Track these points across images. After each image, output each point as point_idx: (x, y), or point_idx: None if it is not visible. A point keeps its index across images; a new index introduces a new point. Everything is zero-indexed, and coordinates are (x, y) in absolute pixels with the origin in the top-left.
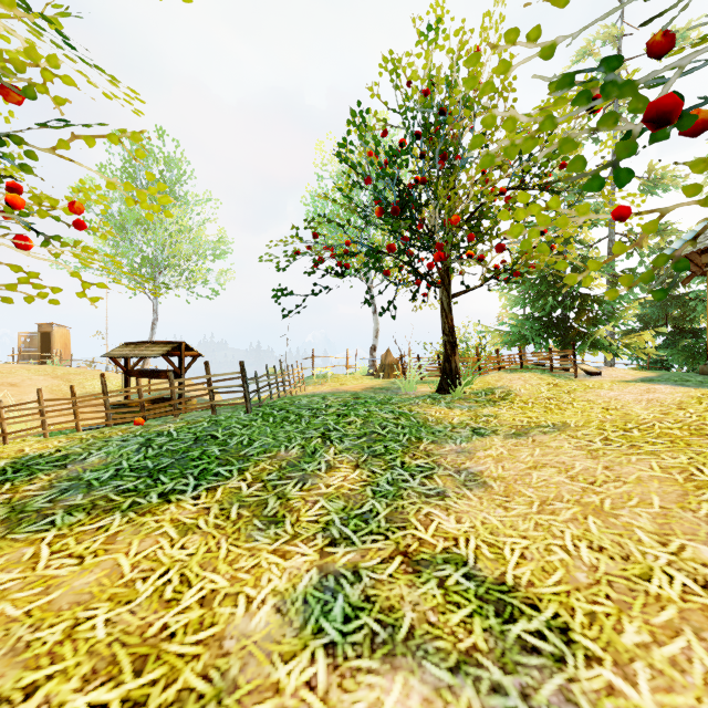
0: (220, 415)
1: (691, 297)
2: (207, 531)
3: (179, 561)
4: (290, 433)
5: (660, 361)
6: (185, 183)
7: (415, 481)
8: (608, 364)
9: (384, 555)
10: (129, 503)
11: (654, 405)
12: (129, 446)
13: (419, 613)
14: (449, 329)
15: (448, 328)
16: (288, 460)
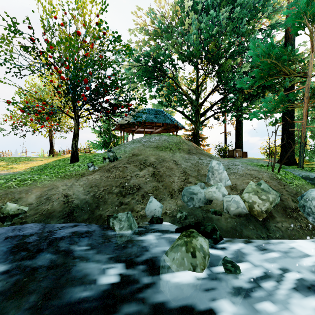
0: None
1: None
2: None
3: None
4: None
5: None
6: None
7: (16, 164)
8: None
9: (1, 167)
10: None
11: None
12: None
13: (1, 169)
14: (51, 142)
15: (50, 142)
16: None
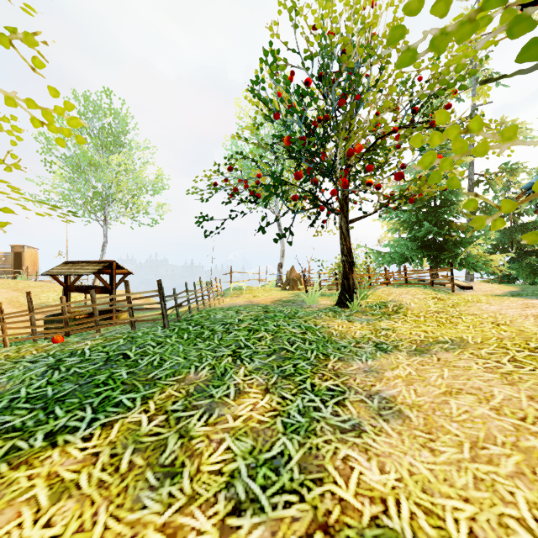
0: (139, 331)
1: (533, 224)
2: (86, 493)
3: None
4: (202, 351)
5: (508, 275)
6: (129, 132)
7: (327, 410)
8: (469, 278)
9: (299, 531)
10: (7, 449)
11: None
12: (36, 368)
13: None
14: (347, 250)
15: (346, 249)
16: (196, 384)
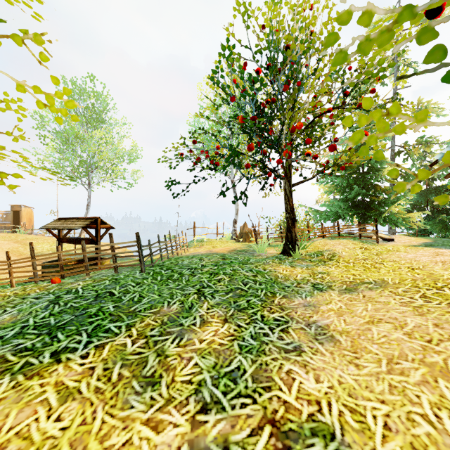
0: (121, 274)
1: (444, 188)
2: (86, 396)
3: (50, 438)
4: (172, 289)
5: (424, 230)
6: (109, 111)
7: (274, 335)
8: (391, 232)
9: (253, 425)
10: (22, 364)
11: (449, 266)
12: (40, 303)
13: None
14: (290, 208)
15: (290, 208)
16: (169, 315)
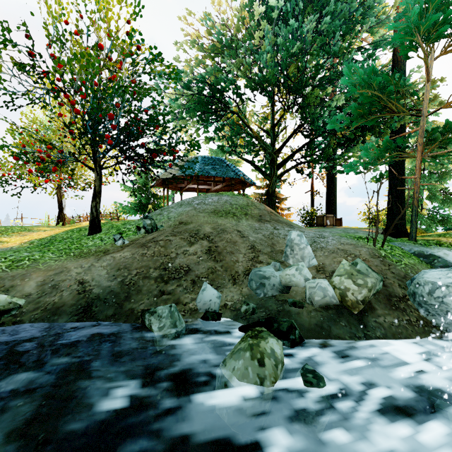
0: None
1: None
2: None
3: None
4: None
5: None
6: None
7: (7, 236)
8: None
9: None
10: None
11: None
12: None
13: None
14: (60, 204)
15: (59, 203)
16: None
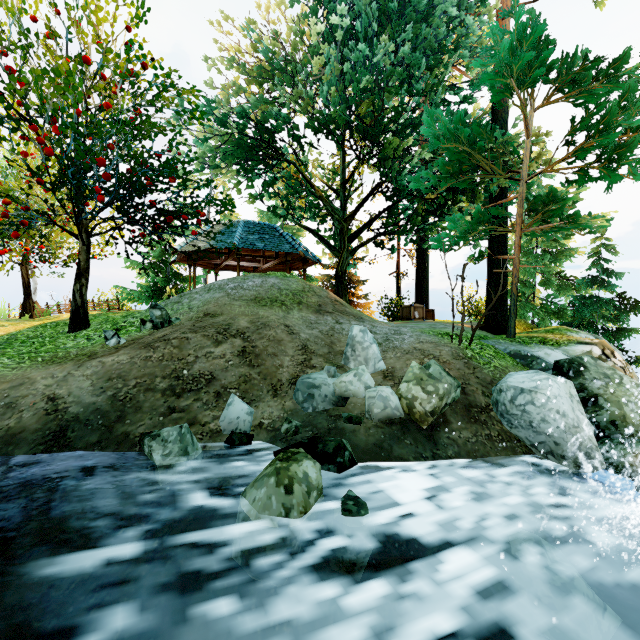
0: None
1: None
2: None
3: None
4: None
5: None
6: None
7: None
8: None
9: None
10: None
11: None
12: None
13: None
14: (26, 286)
15: (25, 285)
16: None
